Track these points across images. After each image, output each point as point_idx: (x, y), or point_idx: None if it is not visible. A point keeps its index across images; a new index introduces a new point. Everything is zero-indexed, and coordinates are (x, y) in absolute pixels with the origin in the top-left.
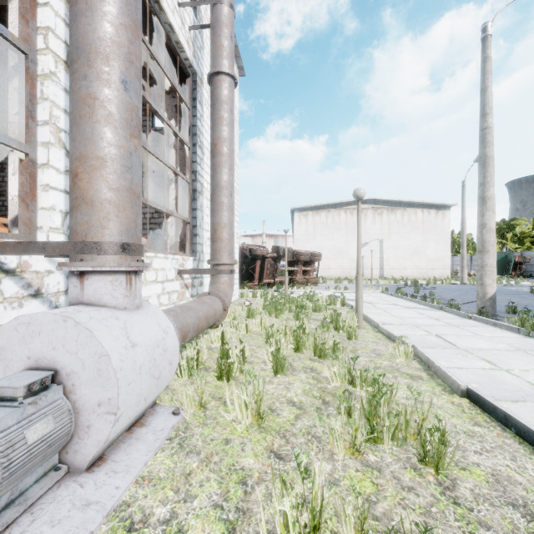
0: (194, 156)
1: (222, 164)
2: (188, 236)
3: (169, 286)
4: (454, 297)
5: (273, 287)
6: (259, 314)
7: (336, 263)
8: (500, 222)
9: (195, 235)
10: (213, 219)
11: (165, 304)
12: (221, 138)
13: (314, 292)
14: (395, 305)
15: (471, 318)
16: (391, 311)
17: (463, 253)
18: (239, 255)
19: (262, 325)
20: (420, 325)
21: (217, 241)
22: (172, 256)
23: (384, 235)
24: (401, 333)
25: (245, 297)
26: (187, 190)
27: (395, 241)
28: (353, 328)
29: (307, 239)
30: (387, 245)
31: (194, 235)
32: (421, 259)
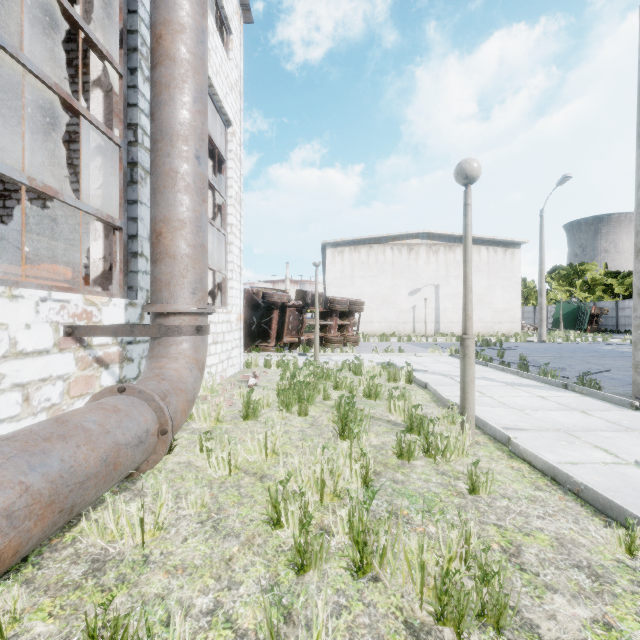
0: (133, 93)
1: (174, 83)
2: (119, 256)
3: (28, 368)
4: (554, 363)
5: (297, 348)
6: (268, 407)
7: (380, 315)
8: (567, 267)
9: (135, 255)
10: (153, 210)
11: (6, 416)
12: (172, 23)
13: (358, 358)
14: (488, 380)
15: (637, 408)
16: (492, 393)
17: (542, 302)
18: (246, 303)
19: (268, 448)
20: (574, 431)
21: (162, 260)
22: (40, 293)
23: (440, 279)
24: (562, 458)
25: (253, 367)
26: (115, 161)
27: (453, 287)
28: (463, 449)
29: (343, 284)
30: (444, 292)
31: (133, 255)
32: (486, 310)
